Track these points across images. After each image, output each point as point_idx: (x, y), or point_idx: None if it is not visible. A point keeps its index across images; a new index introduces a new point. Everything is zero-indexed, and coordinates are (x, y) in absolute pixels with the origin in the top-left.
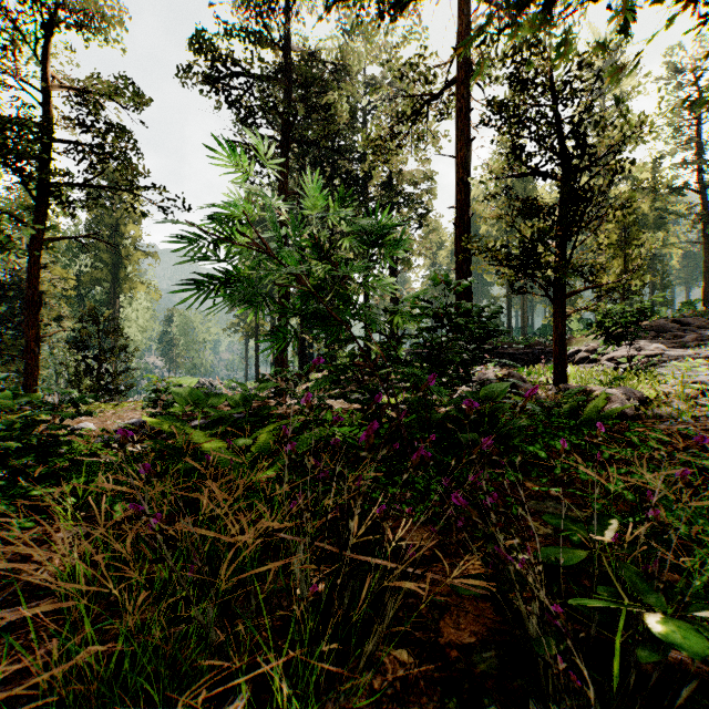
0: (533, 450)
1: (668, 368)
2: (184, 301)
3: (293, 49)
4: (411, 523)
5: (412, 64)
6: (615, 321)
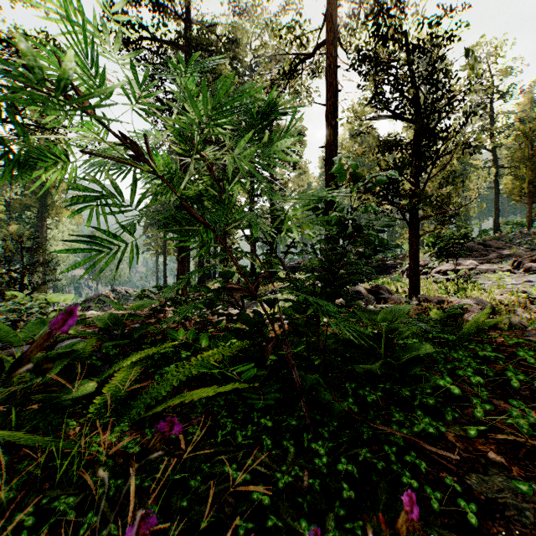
0: (444, 384)
1: (481, 279)
2: None
3: (192, 19)
4: None
5: (290, 27)
6: (446, 243)
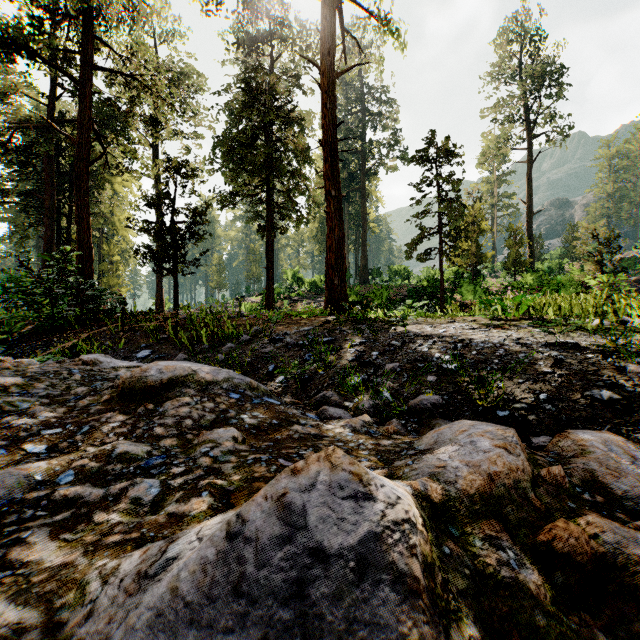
0: None
1: None
2: None
3: None
4: None
5: None
6: None
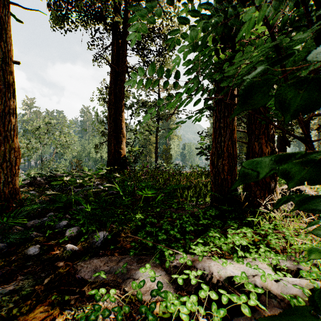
0: None
1: None
2: (197, 155)
3: None
4: None
5: None
6: None
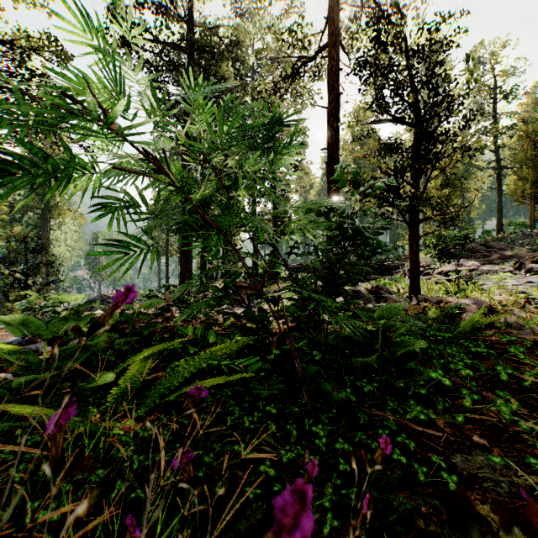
0: (436, 377)
1: (483, 279)
2: None
3: (194, 21)
4: (317, 524)
5: (292, 31)
6: (447, 244)
